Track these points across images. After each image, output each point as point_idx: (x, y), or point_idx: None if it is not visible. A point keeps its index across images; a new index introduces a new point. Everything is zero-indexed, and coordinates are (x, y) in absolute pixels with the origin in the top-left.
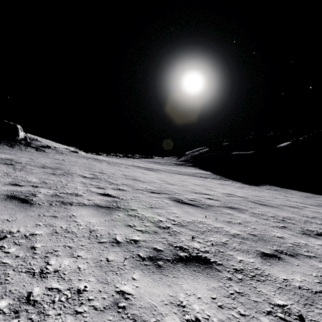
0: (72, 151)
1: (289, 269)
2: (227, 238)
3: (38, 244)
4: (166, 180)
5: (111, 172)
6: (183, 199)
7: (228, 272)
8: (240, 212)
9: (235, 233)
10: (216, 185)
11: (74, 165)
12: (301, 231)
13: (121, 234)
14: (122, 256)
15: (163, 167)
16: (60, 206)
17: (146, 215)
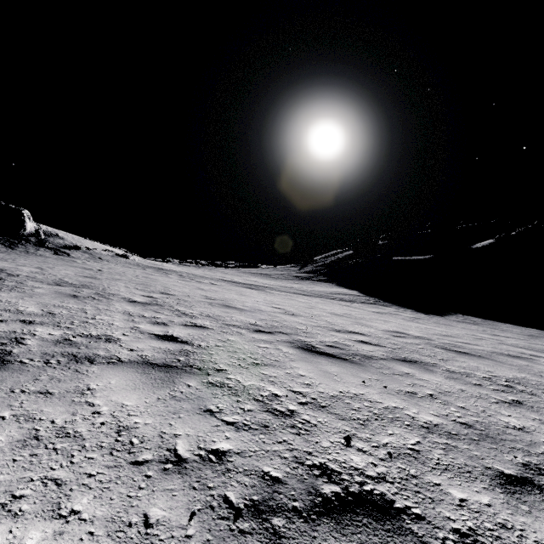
0: (118, 255)
1: None
2: (417, 435)
3: None
4: (282, 307)
5: (183, 292)
6: (316, 344)
7: None
8: (425, 370)
9: (430, 422)
10: (371, 316)
11: (118, 280)
12: None
13: (189, 435)
14: (184, 505)
15: (275, 283)
16: (67, 365)
17: (245, 383)
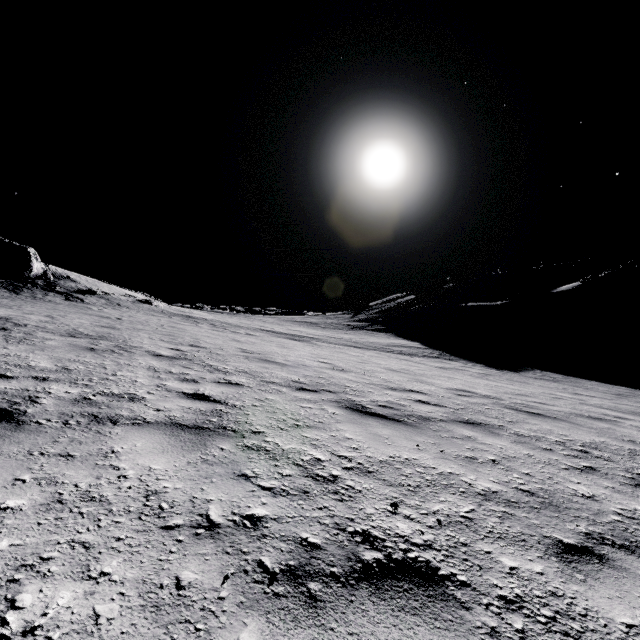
0: (139, 300)
1: (632, 593)
2: (472, 503)
3: (3, 541)
4: (330, 362)
5: (216, 344)
6: (367, 404)
7: (486, 611)
8: (490, 434)
9: (488, 489)
10: (433, 372)
11: (140, 330)
12: (628, 478)
13: (222, 500)
14: (217, 569)
15: (324, 334)
16: (88, 426)
17: (284, 446)
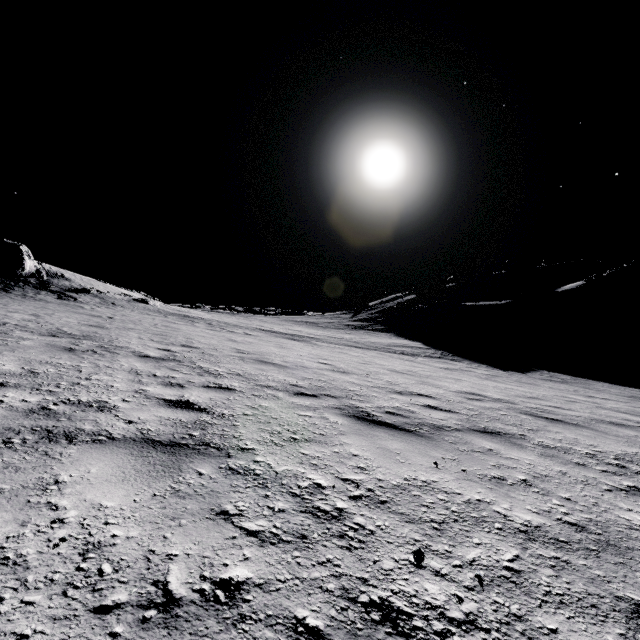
0: (135, 299)
1: None
2: (514, 545)
3: None
4: (330, 363)
5: (210, 344)
6: (373, 411)
7: None
8: (513, 445)
9: (529, 523)
10: (439, 373)
11: (131, 330)
12: None
13: (190, 555)
14: None
15: (323, 333)
16: (35, 445)
17: (277, 468)
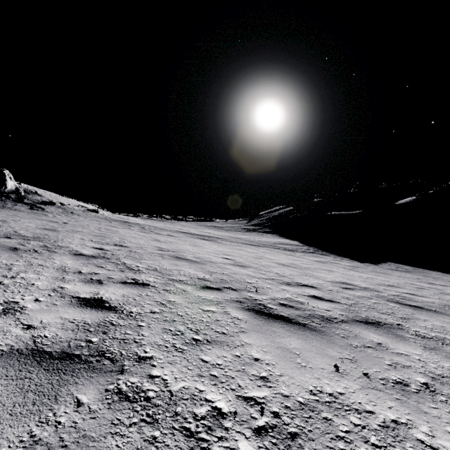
0: (89, 209)
1: None
2: None
3: None
4: (232, 258)
5: (138, 243)
6: (269, 303)
7: None
8: (396, 337)
9: None
10: (315, 265)
11: (77, 232)
12: None
13: None
14: None
15: (227, 234)
16: None
17: (173, 386)
